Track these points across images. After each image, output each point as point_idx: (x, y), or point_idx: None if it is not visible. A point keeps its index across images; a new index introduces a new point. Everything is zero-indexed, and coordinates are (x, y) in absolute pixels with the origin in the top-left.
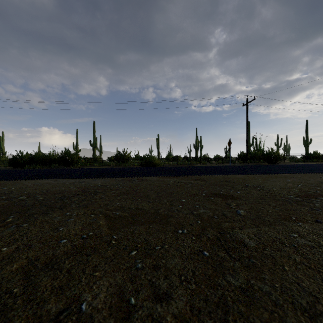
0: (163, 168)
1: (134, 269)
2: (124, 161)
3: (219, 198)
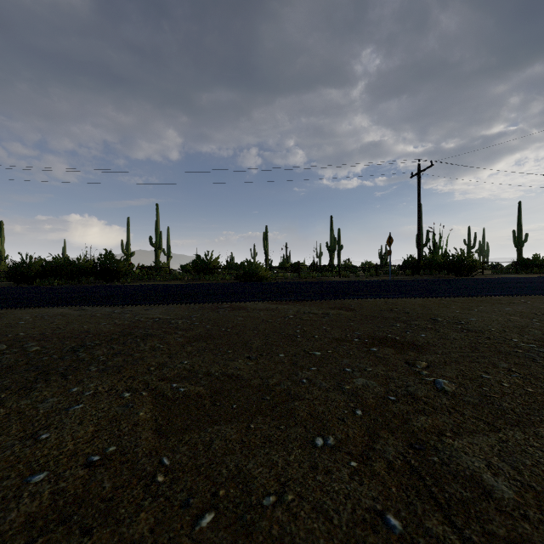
0: (275, 284)
1: None
2: (207, 272)
3: (389, 348)
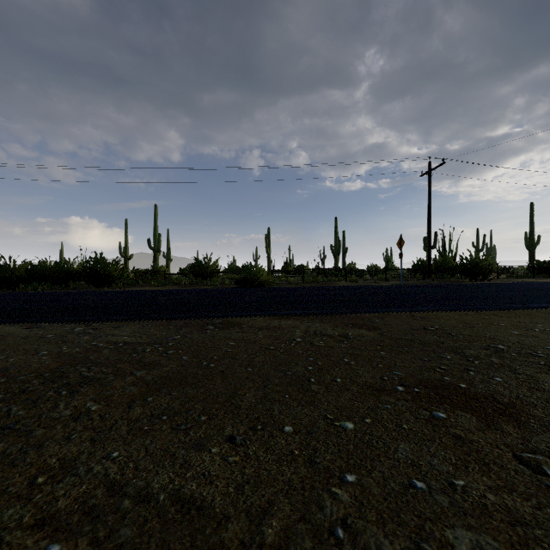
0: (277, 290)
1: None
2: (206, 276)
3: (462, 411)
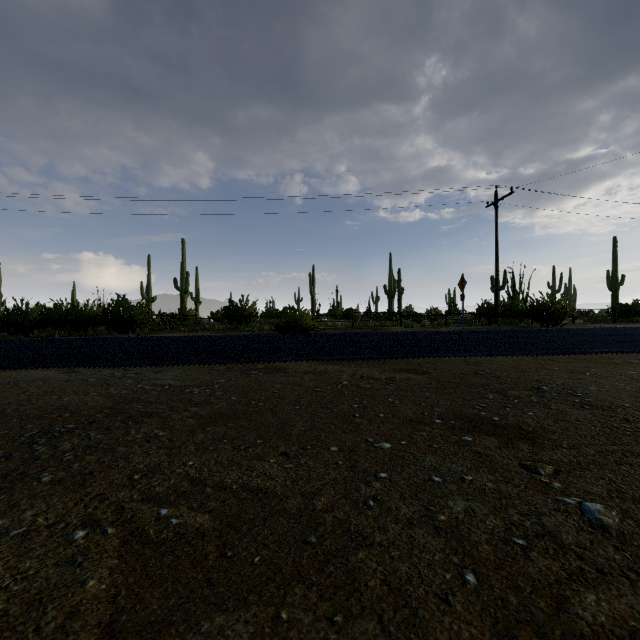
0: (323, 336)
1: None
2: (242, 320)
3: (488, 436)
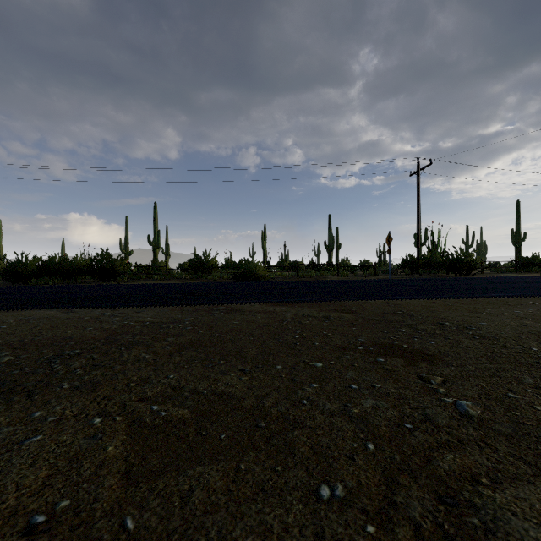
0: (273, 284)
1: None
2: (205, 271)
3: (397, 358)
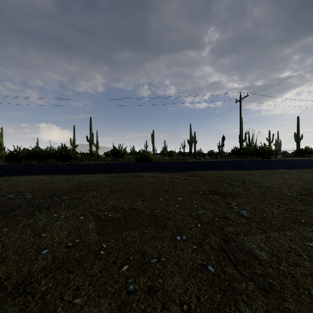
0: (158, 163)
1: (124, 293)
2: (120, 156)
3: (218, 196)
